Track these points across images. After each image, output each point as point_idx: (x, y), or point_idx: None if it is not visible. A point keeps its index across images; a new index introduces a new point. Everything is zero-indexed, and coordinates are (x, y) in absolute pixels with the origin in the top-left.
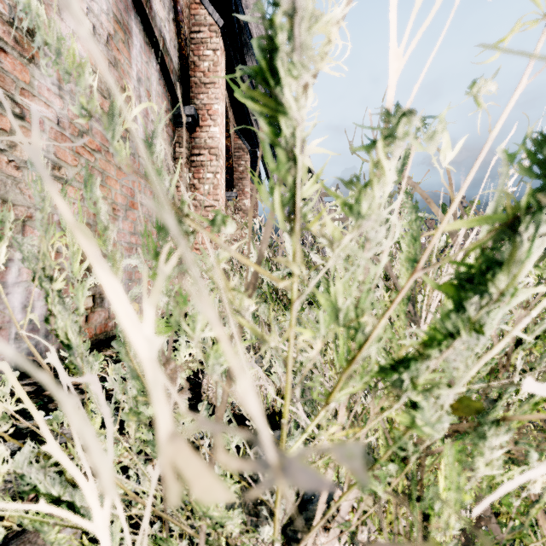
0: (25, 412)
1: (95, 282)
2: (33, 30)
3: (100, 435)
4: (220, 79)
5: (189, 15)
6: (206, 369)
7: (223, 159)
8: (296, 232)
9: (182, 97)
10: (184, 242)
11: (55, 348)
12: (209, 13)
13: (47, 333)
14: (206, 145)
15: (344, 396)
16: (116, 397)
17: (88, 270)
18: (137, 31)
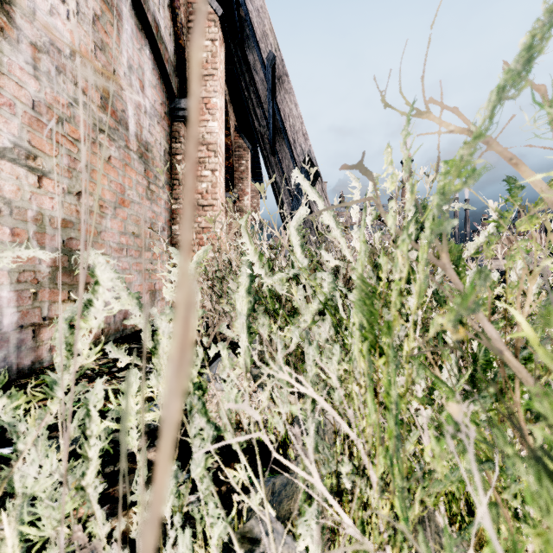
0: None
1: None
2: None
3: None
4: (219, 71)
5: (186, 3)
6: None
7: (222, 156)
8: None
9: (179, 90)
10: None
11: (29, 360)
12: (207, 1)
13: (19, 343)
14: (204, 141)
15: None
16: None
17: (70, 273)
18: (128, 15)
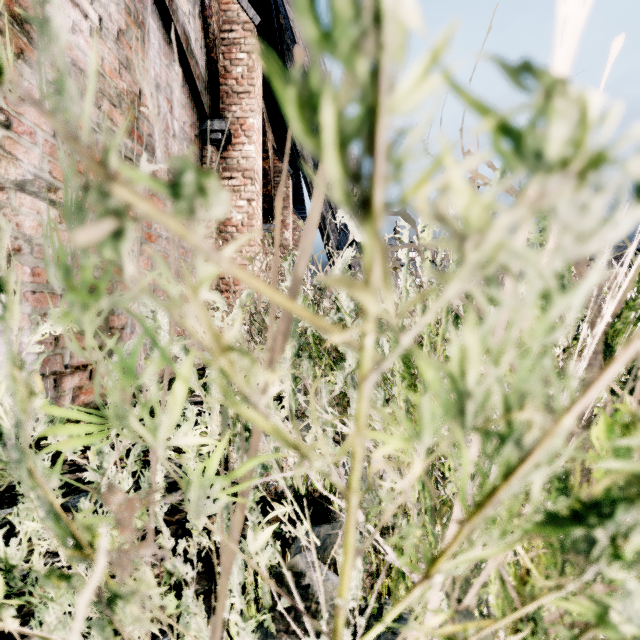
0: (3, 496)
1: (52, 332)
2: (22, 18)
3: (7, 607)
4: (256, 88)
5: (219, 11)
6: (186, 506)
7: (259, 183)
8: (374, 211)
9: (211, 109)
10: (94, 232)
11: None
12: (243, 8)
13: None
14: (240, 167)
15: (463, 564)
16: (80, 507)
17: None
18: (155, 28)
